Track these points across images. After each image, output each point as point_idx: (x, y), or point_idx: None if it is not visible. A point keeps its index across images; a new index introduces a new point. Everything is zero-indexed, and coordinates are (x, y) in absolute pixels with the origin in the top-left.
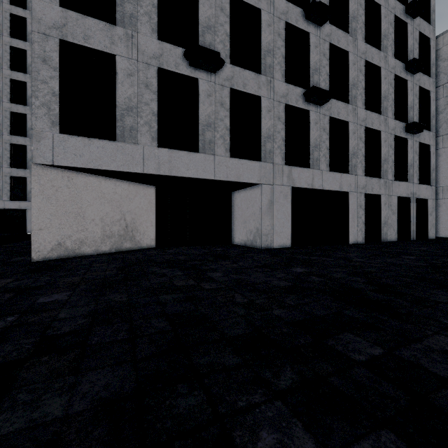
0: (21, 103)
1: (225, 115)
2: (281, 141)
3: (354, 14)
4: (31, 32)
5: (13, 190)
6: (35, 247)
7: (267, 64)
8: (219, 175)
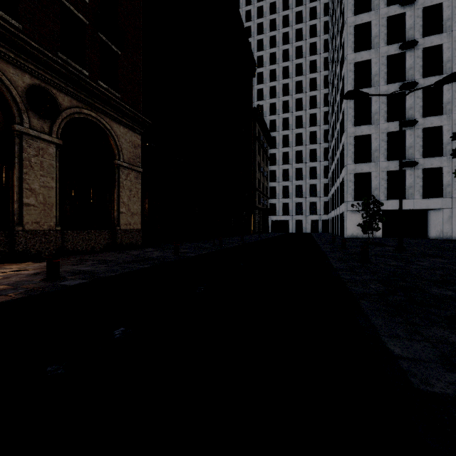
0: (286, 164)
1: (420, 181)
2: None
3: None
4: (291, 124)
5: (283, 210)
6: (347, 234)
7: (447, 150)
8: (416, 207)
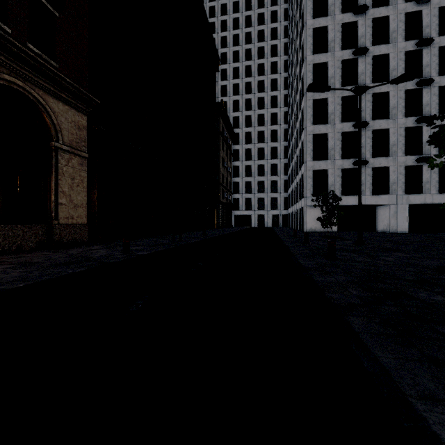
0: (249, 160)
1: (370, 178)
2: (401, 183)
3: None
4: (253, 121)
5: (246, 205)
6: (306, 228)
7: (393, 151)
8: (367, 203)
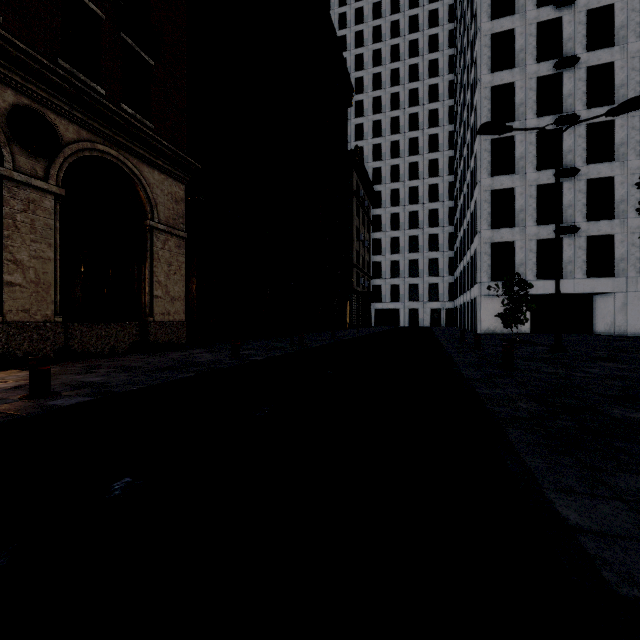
0: (396, 230)
1: (582, 253)
2: (634, 260)
3: None
4: (402, 174)
5: (391, 295)
6: (481, 328)
7: (620, 210)
8: (577, 290)
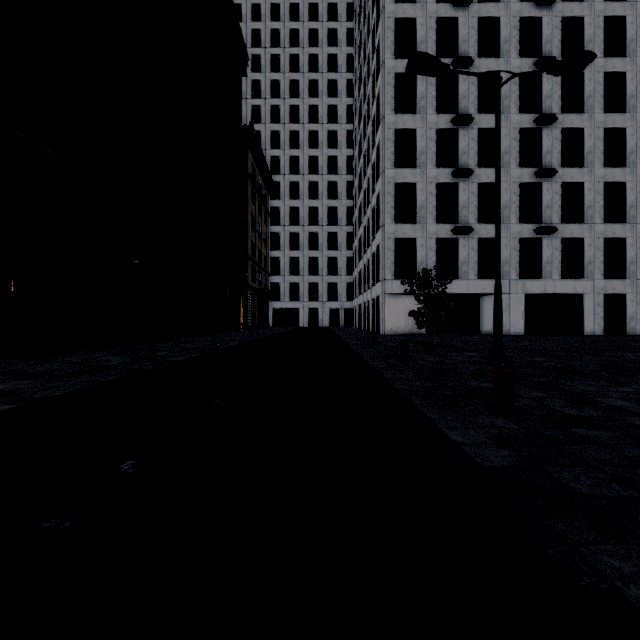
0: (295, 224)
1: (475, 255)
2: (515, 263)
3: (590, 149)
4: (302, 166)
5: (290, 293)
6: (385, 329)
7: (505, 215)
8: (470, 291)
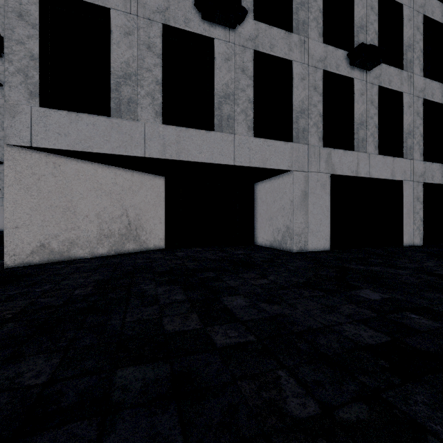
0: None
1: (248, 84)
2: (317, 116)
3: None
4: None
5: None
6: (9, 249)
7: (300, 19)
8: (240, 159)
